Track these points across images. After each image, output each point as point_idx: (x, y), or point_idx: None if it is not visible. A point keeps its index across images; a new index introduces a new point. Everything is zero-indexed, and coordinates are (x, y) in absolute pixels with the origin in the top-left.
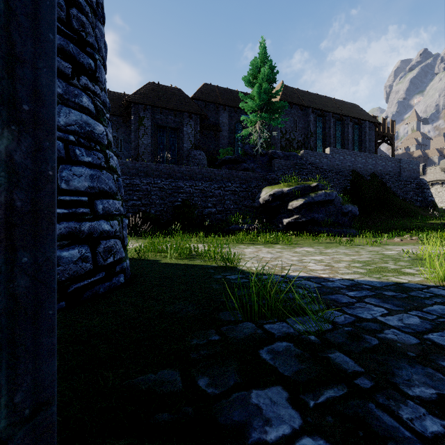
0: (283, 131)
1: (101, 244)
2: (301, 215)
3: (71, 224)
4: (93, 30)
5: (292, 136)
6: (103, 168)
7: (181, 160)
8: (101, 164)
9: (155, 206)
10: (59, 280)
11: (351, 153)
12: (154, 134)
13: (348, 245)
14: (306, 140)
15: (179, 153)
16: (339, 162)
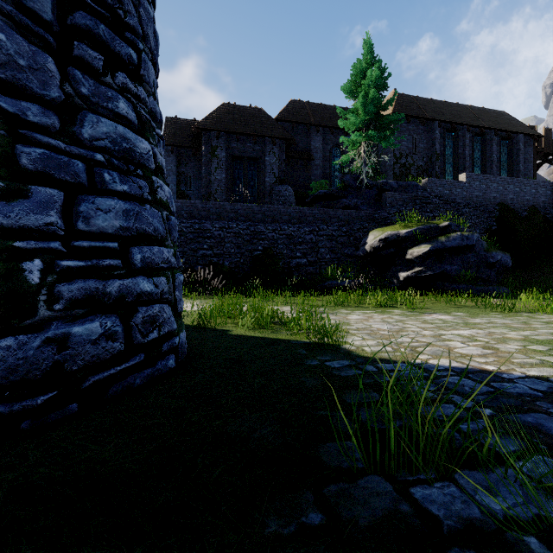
0: (397, 155)
1: (139, 312)
2: (425, 267)
3: (89, 284)
4: (136, 9)
5: (409, 161)
6: (146, 201)
7: (263, 199)
8: (143, 195)
9: (229, 256)
10: (68, 370)
11: (498, 179)
12: (228, 167)
13: (505, 312)
14: (429, 164)
15: (260, 189)
16: (480, 192)
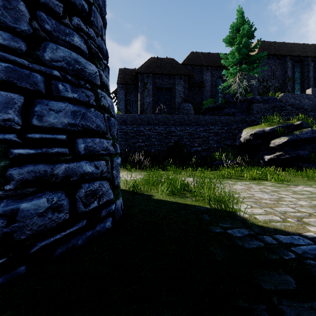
0: (260, 80)
1: (82, 188)
2: (284, 152)
3: (38, 167)
4: None
5: (269, 83)
6: (92, 106)
7: (174, 112)
8: (89, 102)
9: (154, 146)
10: (16, 239)
11: None
12: (154, 94)
13: None
14: (283, 85)
15: (172, 106)
16: None
